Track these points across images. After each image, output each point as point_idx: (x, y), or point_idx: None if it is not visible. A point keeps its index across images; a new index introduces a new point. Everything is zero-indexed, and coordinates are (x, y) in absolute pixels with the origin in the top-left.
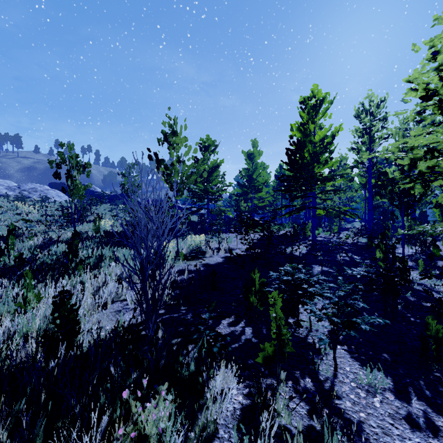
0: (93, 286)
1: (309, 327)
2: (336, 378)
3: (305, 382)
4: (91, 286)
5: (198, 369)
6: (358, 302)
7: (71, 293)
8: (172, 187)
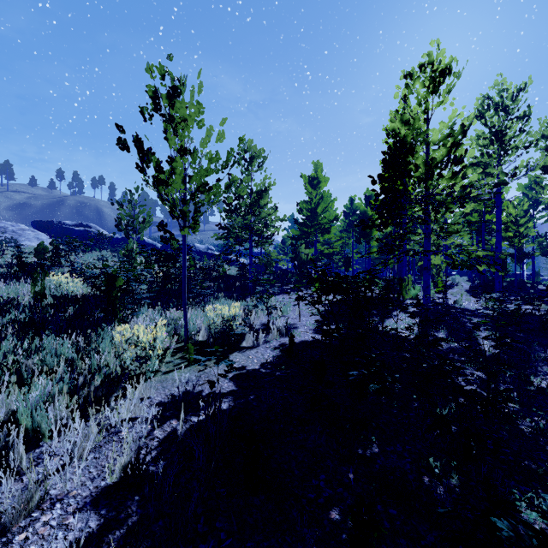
0: None
1: None
2: None
3: None
4: None
5: None
6: None
7: None
8: (173, 209)
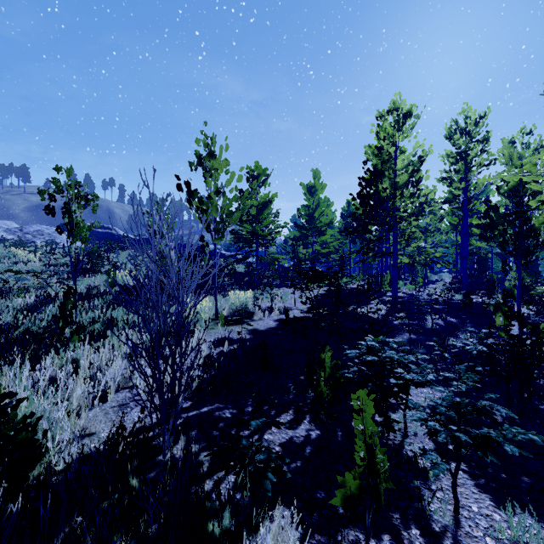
0: (91, 367)
1: (404, 429)
2: (459, 527)
3: (411, 536)
4: (90, 364)
5: (235, 526)
6: (496, 405)
7: (20, 398)
8: (208, 227)
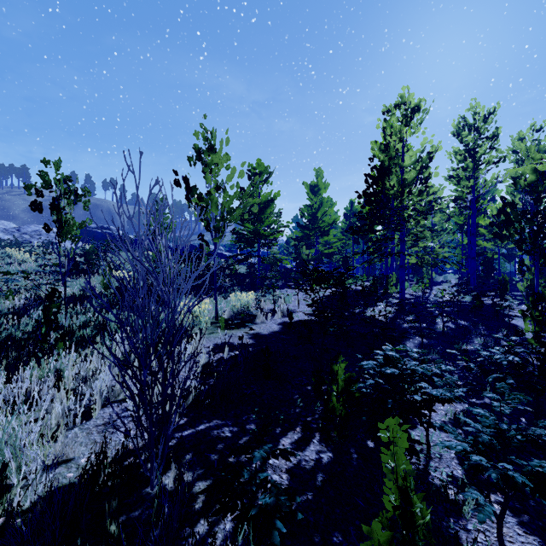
0: (76, 378)
1: (426, 450)
2: None
3: None
4: (77, 374)
5: None
6: None
7: None
8: (208, 225)
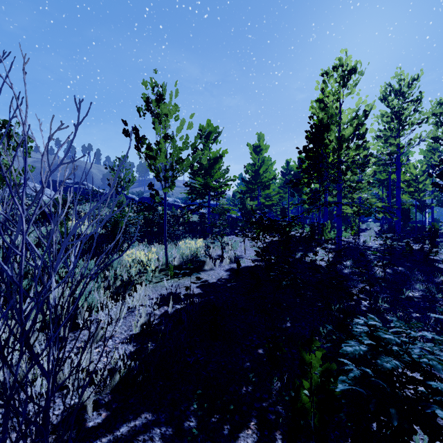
0: None
1: None
2: None
3: None
4: None
5: None
6: None
7: None
8: (158, 175)
